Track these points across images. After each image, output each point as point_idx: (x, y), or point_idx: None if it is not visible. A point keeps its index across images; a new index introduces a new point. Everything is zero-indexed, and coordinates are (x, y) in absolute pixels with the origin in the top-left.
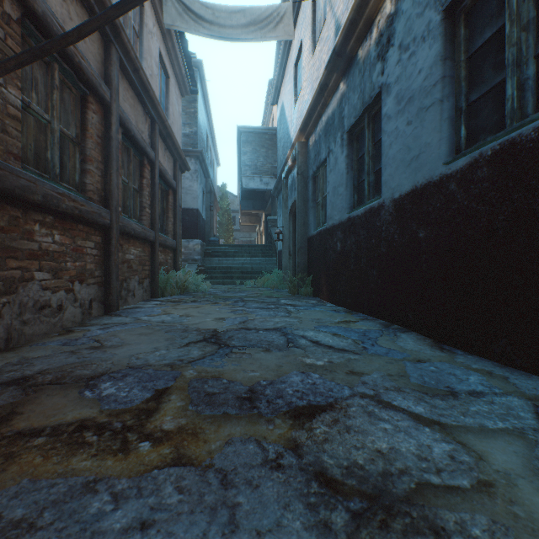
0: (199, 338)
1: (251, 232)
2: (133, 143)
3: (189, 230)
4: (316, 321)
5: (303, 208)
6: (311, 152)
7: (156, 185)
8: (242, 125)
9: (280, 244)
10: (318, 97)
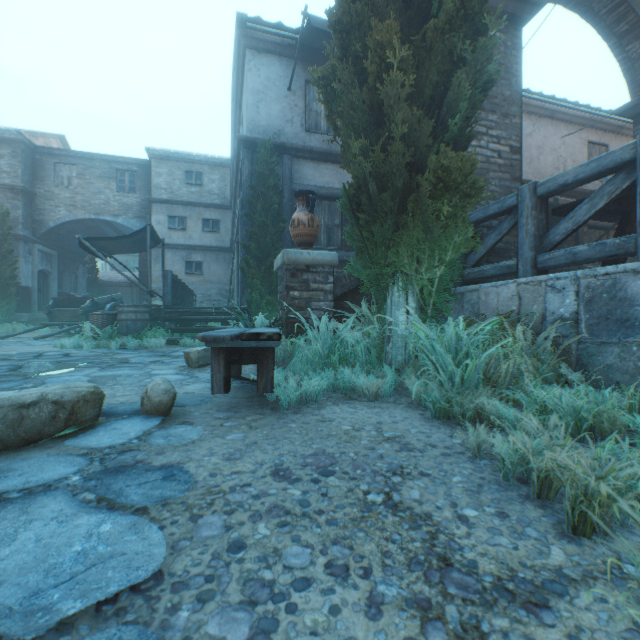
0: None
1: None
2: None
3: None
4: None
5: None
6: None
7: None
8: None
9: None
10: None
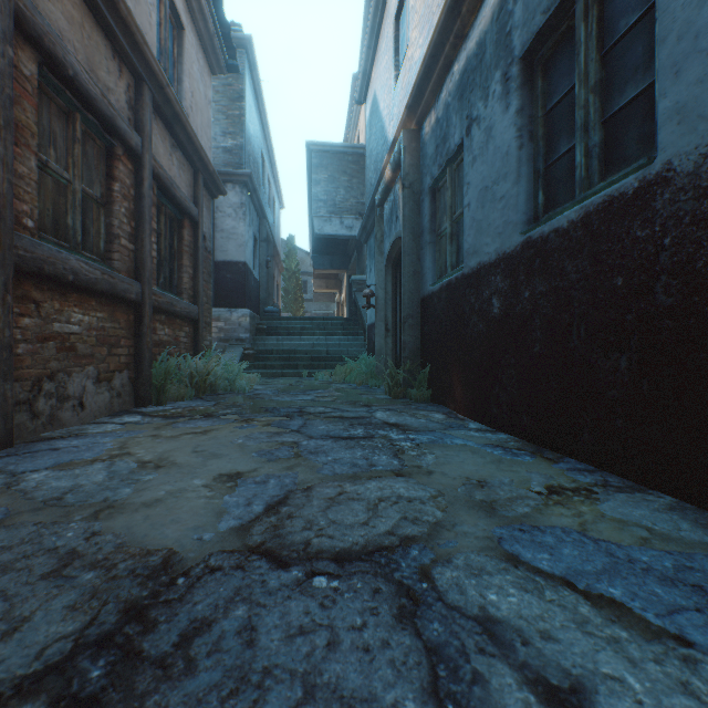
0: (56, 640)
1: (328, 302)
2: (79, 100)
3: (232, 294)
4: (482, 497)
5: (413, 246)
6: (427, 144)
7: (144, 199)
8: (314, 141)
9: (370, 315)
10: (448, 20)
